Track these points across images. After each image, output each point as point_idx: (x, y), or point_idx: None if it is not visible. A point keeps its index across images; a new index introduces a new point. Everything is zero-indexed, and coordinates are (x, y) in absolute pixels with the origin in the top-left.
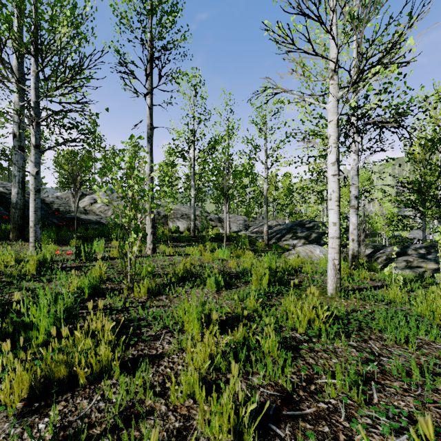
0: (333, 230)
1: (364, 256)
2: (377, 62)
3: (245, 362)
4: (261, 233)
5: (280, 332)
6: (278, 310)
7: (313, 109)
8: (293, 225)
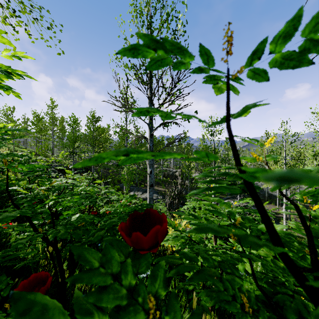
0: None
1: None
2: None
3: None
4: None
5: None
6: None
7: None
8: None
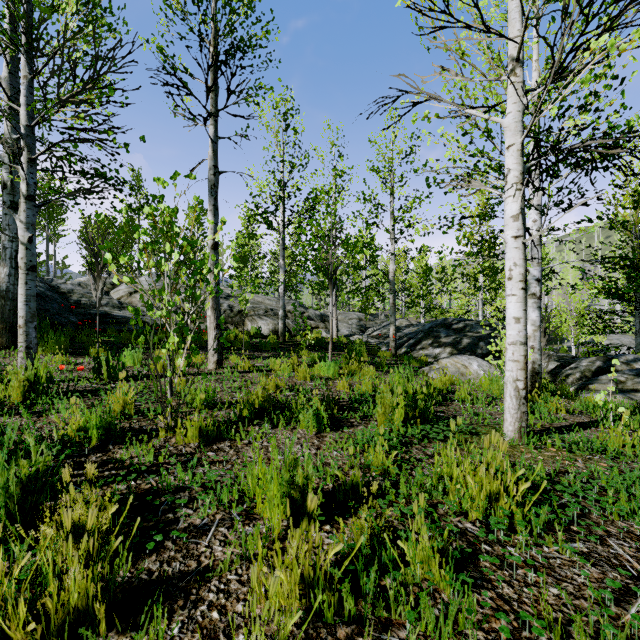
0: (514, 330)
1: (545, 373)
2: (595, 40)
3: (373, 592)
4: (385, 338)
5: (439, 526)
6: (424, 470)
7: (470, 142)
8: (433, 326)
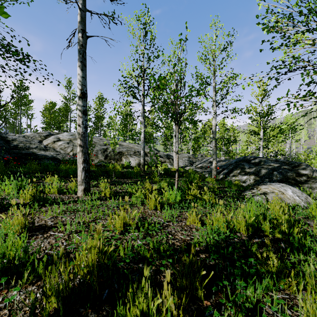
0: None
1: None
2: None
3: None
4: (205, 169)
5: None
6: None
7: None
8: (237, 161)
